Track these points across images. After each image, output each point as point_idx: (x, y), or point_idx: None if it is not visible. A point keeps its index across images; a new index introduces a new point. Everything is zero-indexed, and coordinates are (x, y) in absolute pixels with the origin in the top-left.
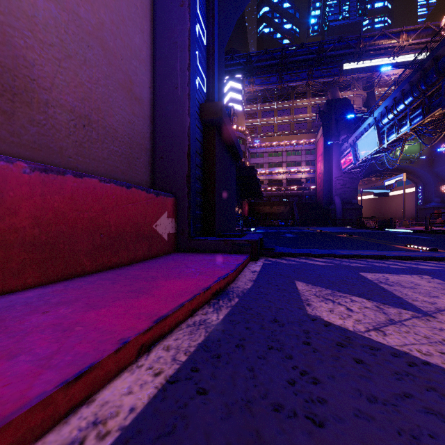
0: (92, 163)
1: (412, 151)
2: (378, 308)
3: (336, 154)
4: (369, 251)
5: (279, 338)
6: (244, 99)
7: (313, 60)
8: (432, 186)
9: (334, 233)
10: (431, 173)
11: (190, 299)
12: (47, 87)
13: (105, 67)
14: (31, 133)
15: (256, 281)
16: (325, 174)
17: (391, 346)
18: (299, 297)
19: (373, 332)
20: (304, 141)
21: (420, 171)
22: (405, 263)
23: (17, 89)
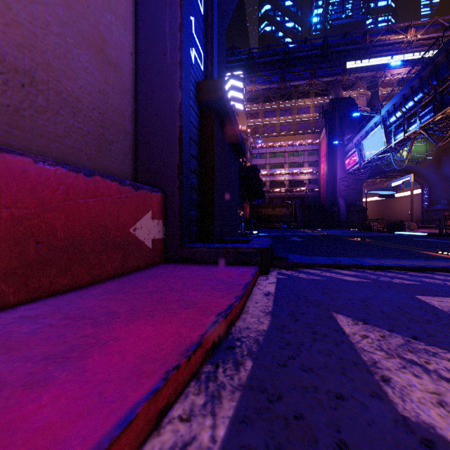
0: (37, 141)
1: (418, 152)
2: None
3: (340, 155)
4: (403, 260)
5: None
6: (245, 98)
7: (318, 56)
8: (438, 188)
9: (343, 237)
10: (437, 174)
11: (155, 389)
12: None
13: (60, 9)
14: None
15: (274, 315)
16: (329, 175)
17: None
18: (357, 355)
19: None
20: (306, 141)
21: (426, 172)
22: None
23: None
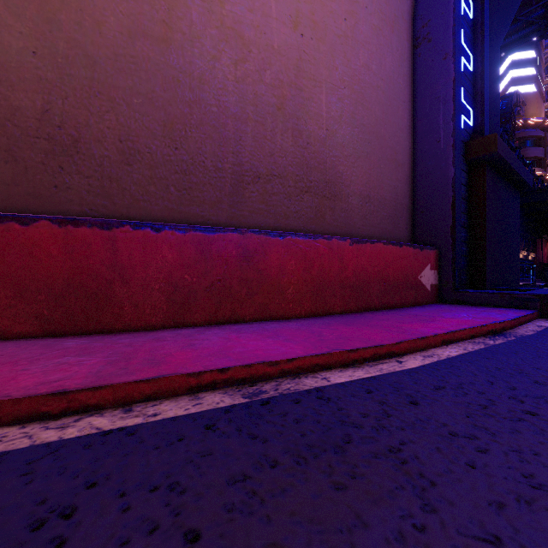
0: (370, 229)
1: None
2: None
3: None
4: None
5: None
6: (540, 71)
7: None
8: None
9: None
10: None
11: (470, 327)
12: (348, 184)
13: (378, 152)
14: (341, 217)
15: (540, 332)
16: None
17: None
18: None
19: None
20: None
21: None
22: None
23: (336, 193)
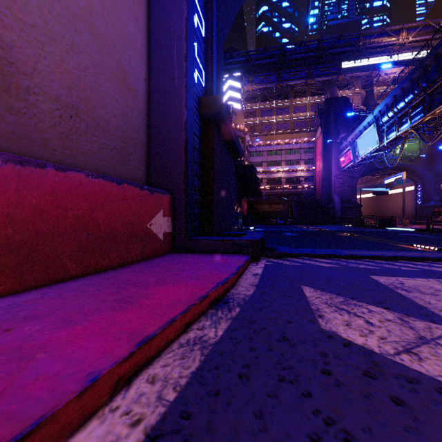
0: (80, 157)
1: (412, 150)
2: (402, 321)
3: (335, 153)
4: (376, 251)
5: (291, 365)
6: (243, 98)
7: (313, 58)
8: (431, 185)
9: (334, 232)
10: (430, 171)
11: (184, 311)
12: (28, 72)
13: (95, 54)
14: (9, 122)
15: (258, 286)
16: (324, 172)
17: (432, 377)
18: (308, 306)
19: (405, 354)
20: (303, 140)
21: (419, 169)
22: (416, 264)
23: None
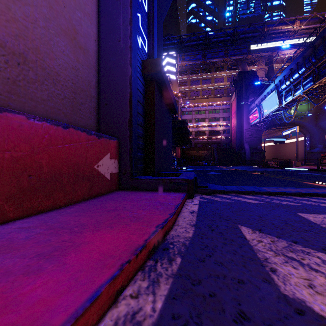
0: (28, 103)
1: (302, 110)
2: None
3: (246, 112)
4: (290, 188)
5: None
6: (177, 71)
7: (230, 41)
8: (316, 136)
9: (247, 171)
10: (316, 126)
11: (114, 276)
12: None
13: (45, 9)
14: None
15: (197, 227)
16: (238, 127)
17: None
18: (254, 254)
19: None
20: (221, 102)
21: (308, 125)
22: None
23: None
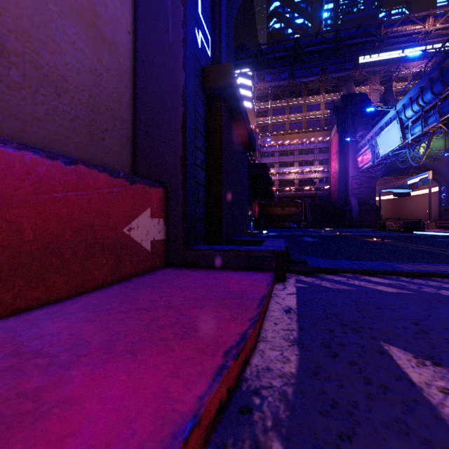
0: (9, 123)
1: (436, 148)
2: None
3: (353, 152)
4: (442, 265)
5: None
6: (254, 96)
7: (329, 50)
8: None
9: (358, 237)
10: None
11: None
12: None
13: None
14: None
15: (302, 346)
16: (340, 173)
17: None
18: None
19: None
20: (317, 139)
21: (444, 169)
22: None
23: None
